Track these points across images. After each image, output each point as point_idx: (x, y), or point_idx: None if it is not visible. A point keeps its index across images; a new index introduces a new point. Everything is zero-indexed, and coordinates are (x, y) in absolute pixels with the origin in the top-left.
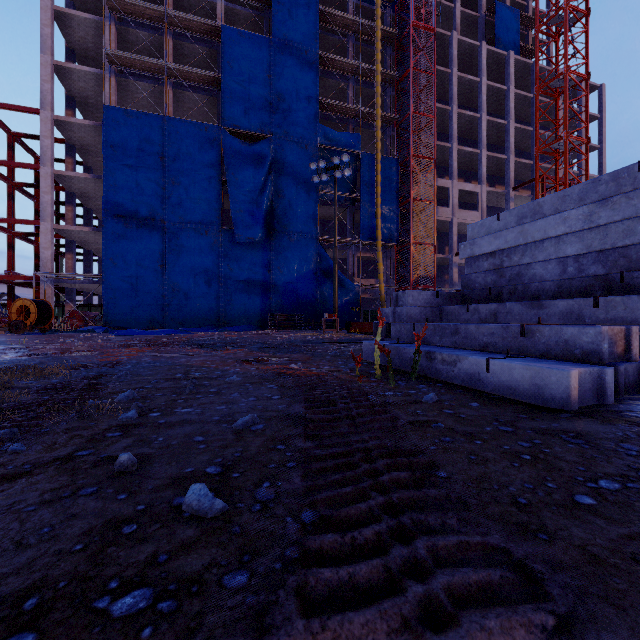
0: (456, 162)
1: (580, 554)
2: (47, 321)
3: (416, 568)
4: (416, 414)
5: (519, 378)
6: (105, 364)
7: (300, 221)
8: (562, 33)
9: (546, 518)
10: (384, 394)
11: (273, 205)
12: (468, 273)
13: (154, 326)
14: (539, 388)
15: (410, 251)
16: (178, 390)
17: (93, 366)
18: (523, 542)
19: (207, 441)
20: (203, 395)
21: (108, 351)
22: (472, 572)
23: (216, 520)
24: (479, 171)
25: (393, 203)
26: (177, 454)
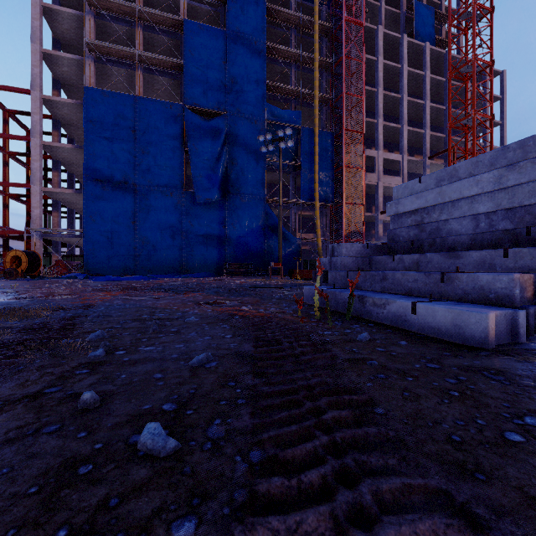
0: (381, 135)
1: (519, 496)
2: (36, 269)
3: (362, 514)
4: (352, 352)
5: (442, 319)
6: (82, 306)
7: (250, 185)
8: (470, 27)
9: (481, 456)
10: (323, 333)
11: (227, 171)
12: (393, 228)
13: (127, 273)
14: (460, 328)
15: (343, 210)
16: (143, 330)
17: (71, 308)
18: (463, 484)
19: (165, 378)
20: (164, 334)
21: (86, 295)
22: (418, 520)
23: (168, 459)
24: (401, 143)
25: (328, 170)
26: (137, 391)
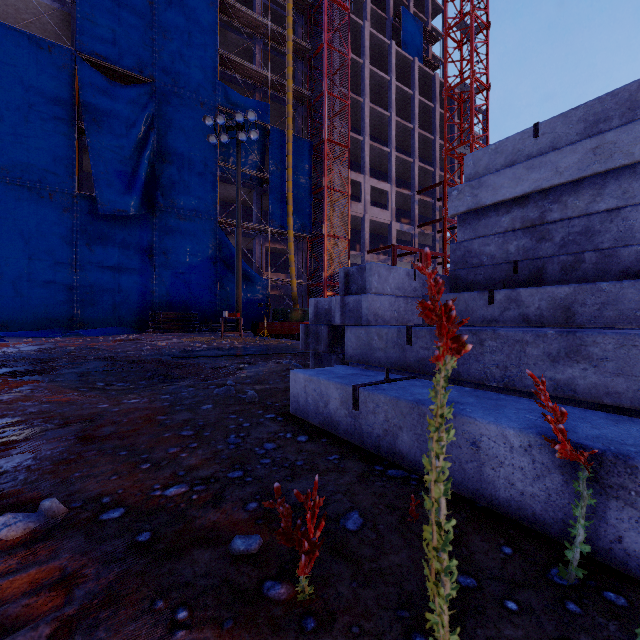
0: (368, 157)
1: None
2: None
3: None
4: None
5: None
6: None
7: (194, 196)
8: (466, 42)
9: None
10: None
11: (156, 171)
12: (465, 239)
13: None
14: None
15: (324, 244)
16: None
17: None
18: None
19: None
20: None
21: None
22: None
23: None
24: (389, 170)
25: (306, 189)
26: None
